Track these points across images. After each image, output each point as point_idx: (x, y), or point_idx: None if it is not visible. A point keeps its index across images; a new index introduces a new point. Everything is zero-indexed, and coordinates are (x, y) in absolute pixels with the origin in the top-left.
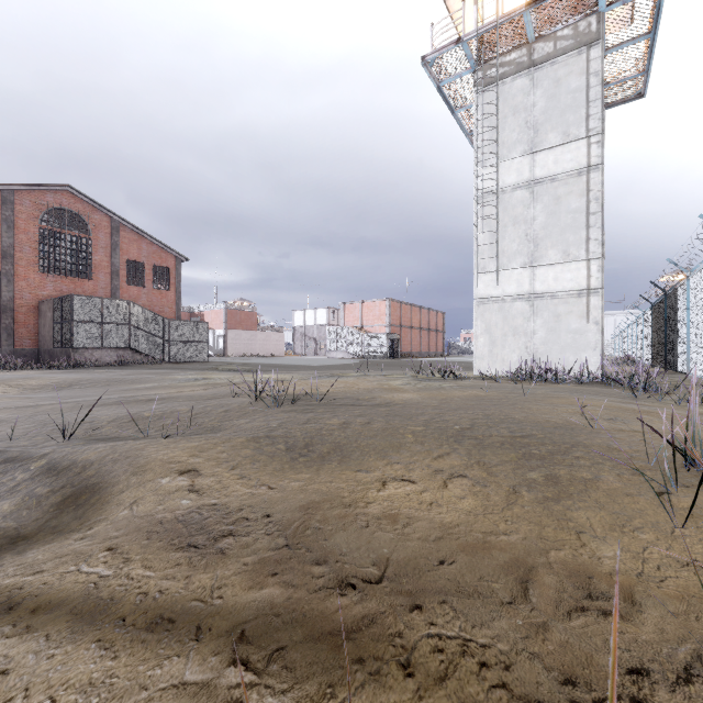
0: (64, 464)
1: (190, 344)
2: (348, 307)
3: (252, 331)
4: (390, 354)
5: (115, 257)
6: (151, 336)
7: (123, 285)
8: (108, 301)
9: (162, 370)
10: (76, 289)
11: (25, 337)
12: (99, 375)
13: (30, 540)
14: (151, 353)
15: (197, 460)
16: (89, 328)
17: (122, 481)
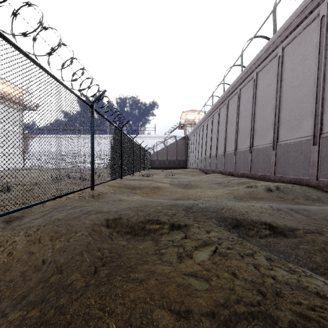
0: None
1: None
2: None
3: None
4: None
5: None
6: None
7: None
8: None
9: None
10: None
11: None
12: None
13: None
14: None
15: None
16: None
17: None
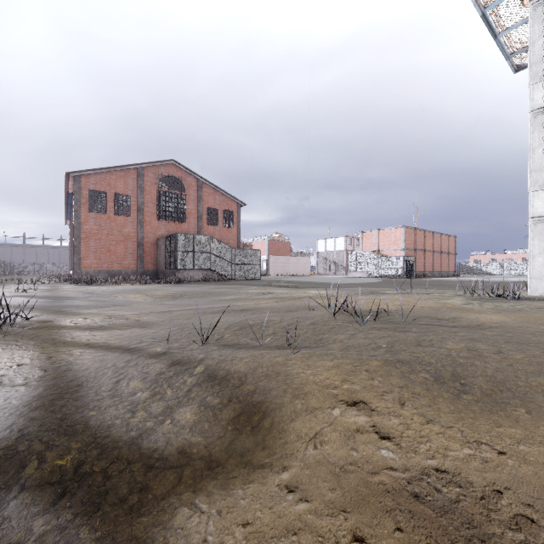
0: (220, 373)
1: (248, 266)
2: (366, 234)
3: (286, 256)
4: (406, 274)
5: (200, 206)
6: (223, 261)
7: (204, 225)
8: (197, 236)
9: (233, 286)
10: (177, 229)
11: (150, 262)
12: (195, 288)
13: (225, 469)
14: (223, 273)
15: (354, 388)
16: (186, 256)
17: (286, 404)
